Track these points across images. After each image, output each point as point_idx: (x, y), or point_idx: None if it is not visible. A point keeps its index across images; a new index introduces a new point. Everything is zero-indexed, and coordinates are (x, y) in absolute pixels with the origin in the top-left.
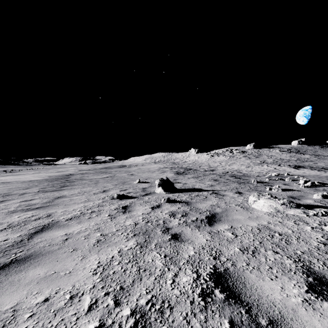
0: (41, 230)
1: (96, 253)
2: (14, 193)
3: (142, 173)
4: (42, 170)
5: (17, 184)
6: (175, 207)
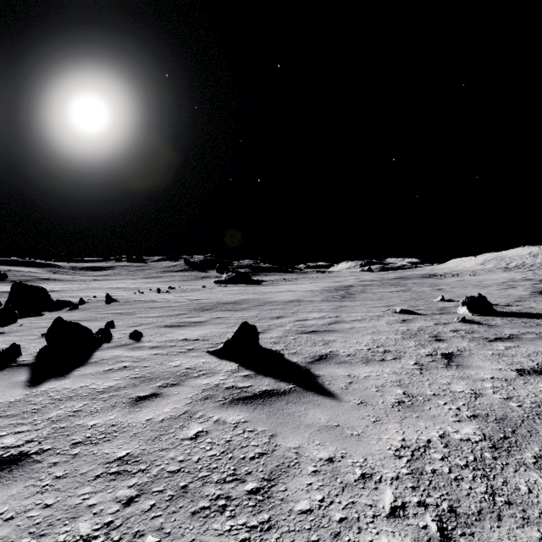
0: (334, 323)
1: (371, 335)
2: (304, 300)
3: (458, 289)
4: (318, 279)
5: (302, 293)
6: (467, 327)
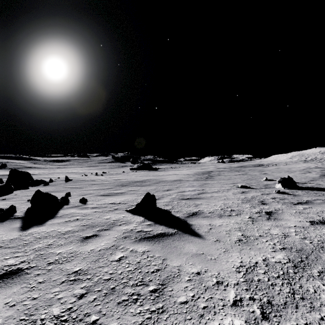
0: (201, 193)
1: (223, 201)
2: (183, 180)
3: (276, 173)
4: (191, 167)
5: (182, 175)
6: (281, 196)
